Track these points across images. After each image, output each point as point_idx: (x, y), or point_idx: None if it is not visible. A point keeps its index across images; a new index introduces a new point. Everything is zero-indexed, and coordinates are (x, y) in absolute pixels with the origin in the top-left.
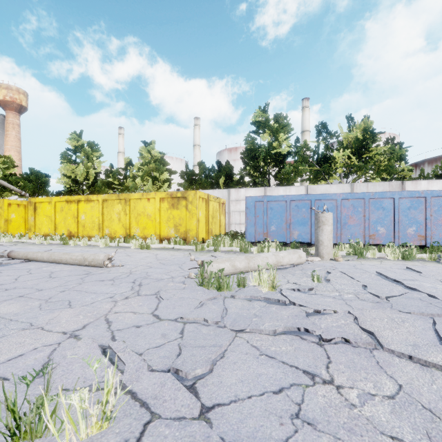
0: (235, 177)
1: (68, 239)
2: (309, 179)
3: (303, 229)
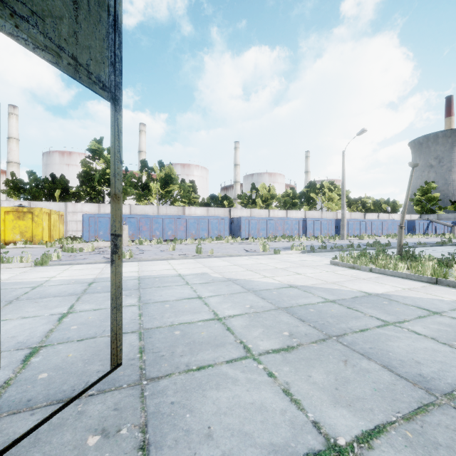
0: (71, 190)
1: None
2: (136, 198)
3: None
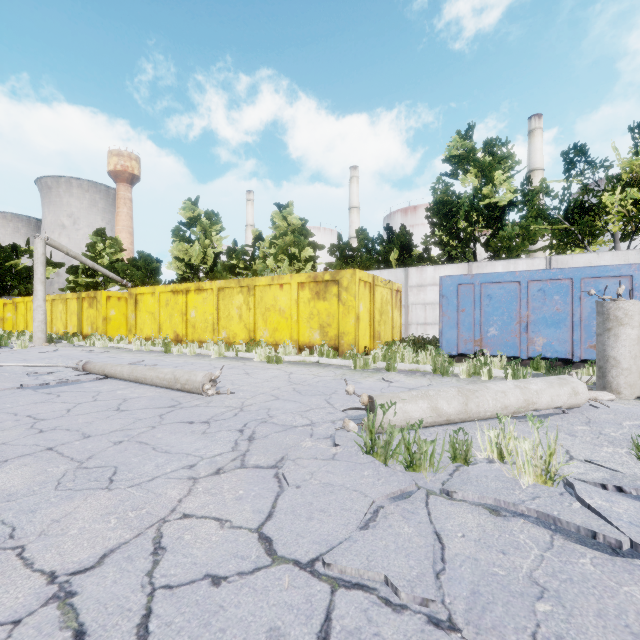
0: (415, 250)
1: (175, 345)
2: (550, 246)
3: (555, 334)
